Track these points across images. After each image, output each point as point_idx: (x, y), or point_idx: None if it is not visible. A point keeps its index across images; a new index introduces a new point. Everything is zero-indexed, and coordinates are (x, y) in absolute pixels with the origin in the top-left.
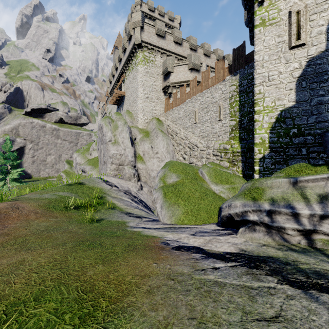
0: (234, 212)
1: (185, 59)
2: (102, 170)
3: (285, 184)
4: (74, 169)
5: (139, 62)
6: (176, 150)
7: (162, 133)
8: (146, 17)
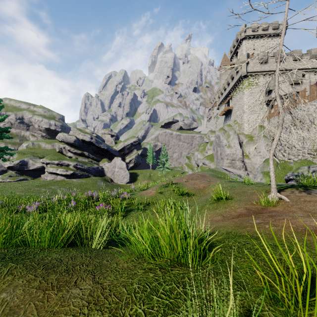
0: (286, 176)
1: (288, 72)
2: (220, 163)
3: (306, 168)
4: (192, 163)
5: (244, 88)
6: (276, 149)
7: (263, 138)
8: (250, 38)
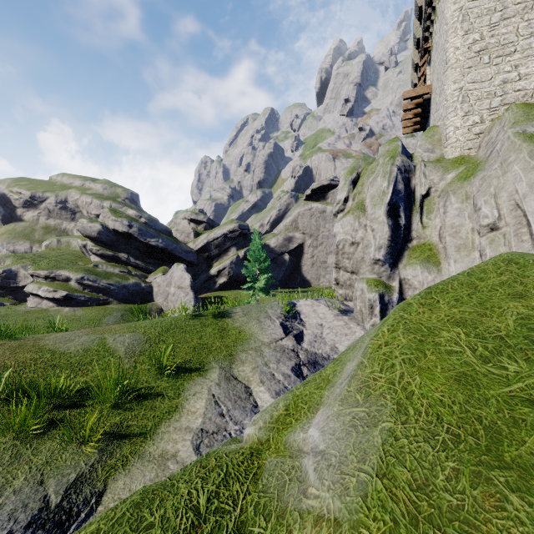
0: None
1: None
2: None
3: None
4: None
5: None
6: None
7: (528, 146)
8: None
